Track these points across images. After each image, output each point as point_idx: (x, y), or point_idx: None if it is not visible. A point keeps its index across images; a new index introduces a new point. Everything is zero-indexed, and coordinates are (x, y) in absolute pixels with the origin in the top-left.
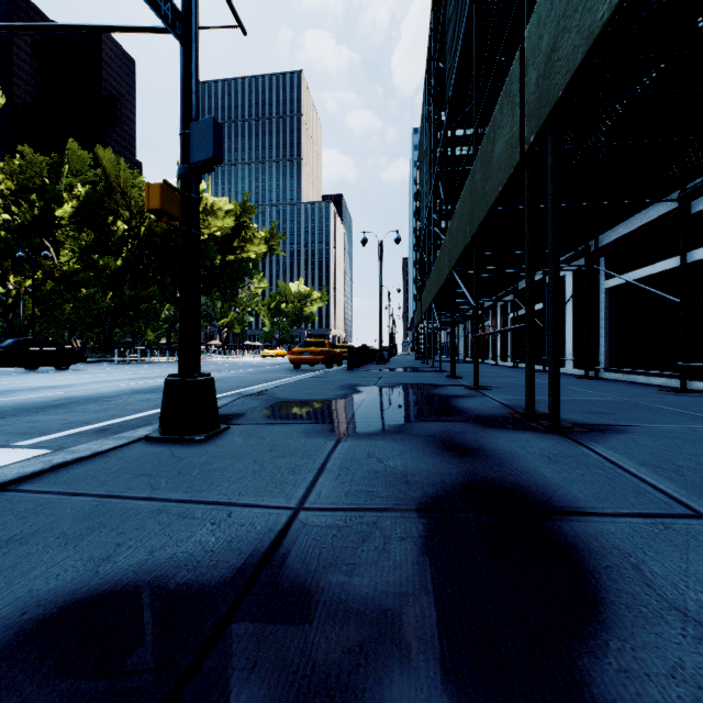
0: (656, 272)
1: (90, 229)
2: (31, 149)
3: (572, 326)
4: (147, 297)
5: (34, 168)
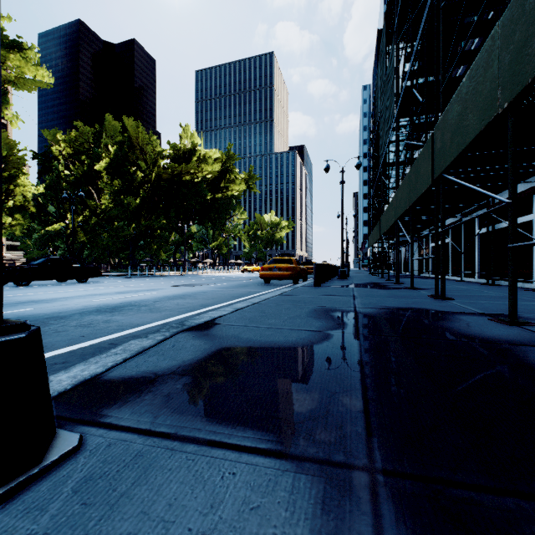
0: None
1: (118, 177)
2: (82, 124)
3: None
4: (160, 227)
5: (84, 137)
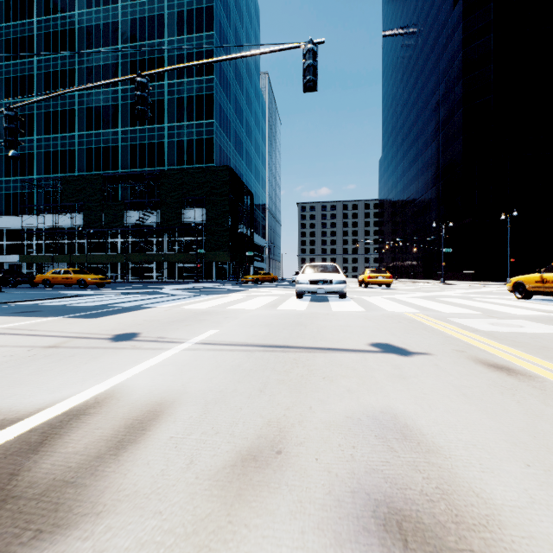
0: (188, 266)
1: None
2: None
3: (167, 271)
4: None
5: None
